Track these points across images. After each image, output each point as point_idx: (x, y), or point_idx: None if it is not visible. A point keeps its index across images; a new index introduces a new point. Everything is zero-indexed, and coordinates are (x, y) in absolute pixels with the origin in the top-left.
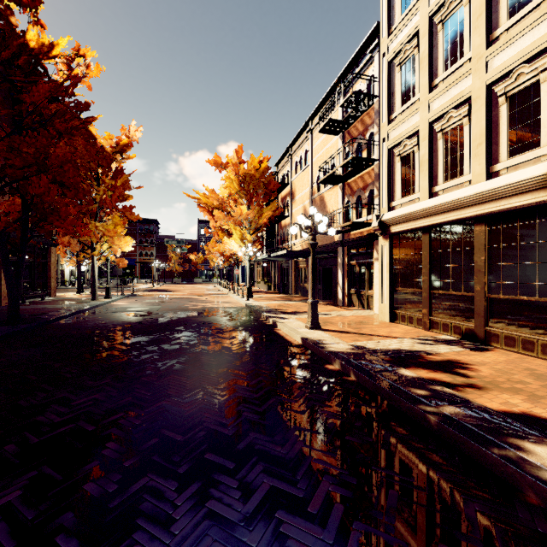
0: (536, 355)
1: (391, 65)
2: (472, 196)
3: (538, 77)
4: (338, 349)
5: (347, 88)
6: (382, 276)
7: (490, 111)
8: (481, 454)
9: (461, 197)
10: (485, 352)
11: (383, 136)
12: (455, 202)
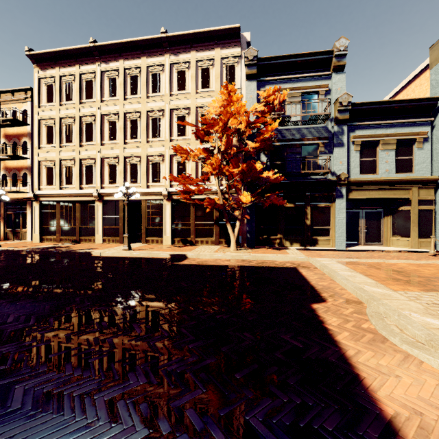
0: (92, 243)
1: (40, 121)
2: (75, 194)
3: (93, 164)
4: (21, 249)
5: (4, 102)
6: (35, 221)
7: (81, 167)
8: (70, 253)
9: (71, 193)
10: (78, 244)
11: (36, 153)
12: (70, 194)
